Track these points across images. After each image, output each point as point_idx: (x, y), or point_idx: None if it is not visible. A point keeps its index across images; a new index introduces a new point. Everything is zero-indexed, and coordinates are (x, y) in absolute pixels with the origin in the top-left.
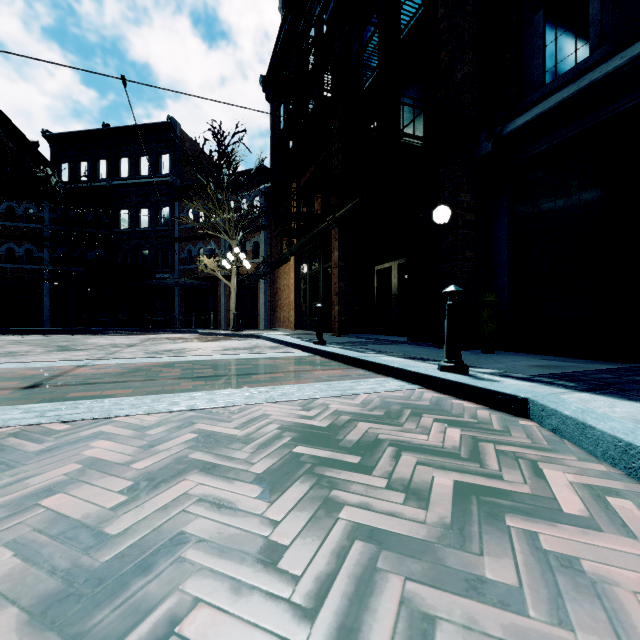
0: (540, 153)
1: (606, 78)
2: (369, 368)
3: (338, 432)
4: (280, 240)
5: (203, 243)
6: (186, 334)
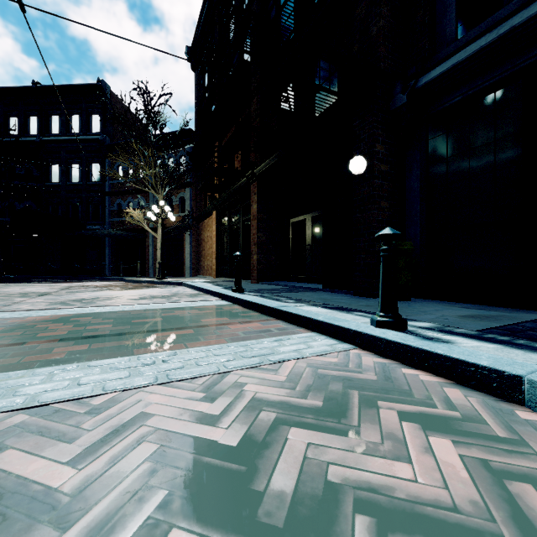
0: (454, 104)
1: (528, 22)
2: (290, 320)
3: (256, 462)
4: (204, 196)
5: (132, 197)
6: (113, 282)
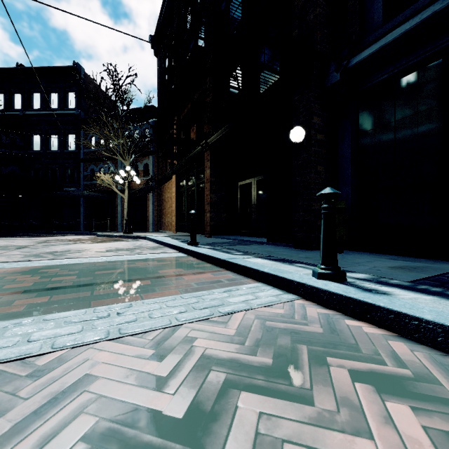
0: (382, 81)
1: (448, 8)
2: (239, 271)
3: (203, 441)
4: (165, 163)
5: (103, 164)
6: (86, 236)
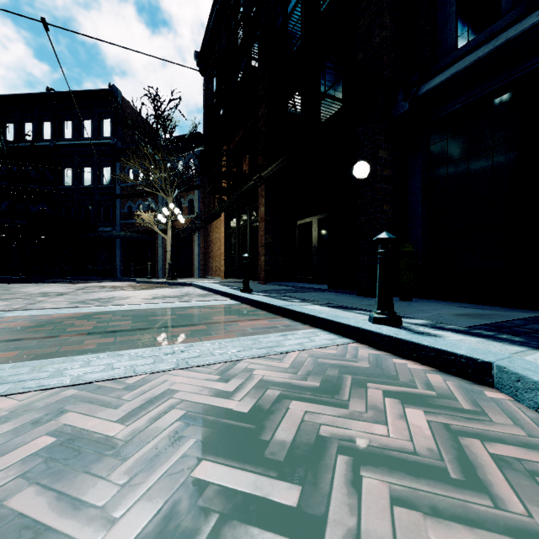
0: (454, 112)
1: (522, 35)
2: (295, 318)
3: (264, 423)
4: (212, 198)
5: (142, 200)
6: (124, 282)
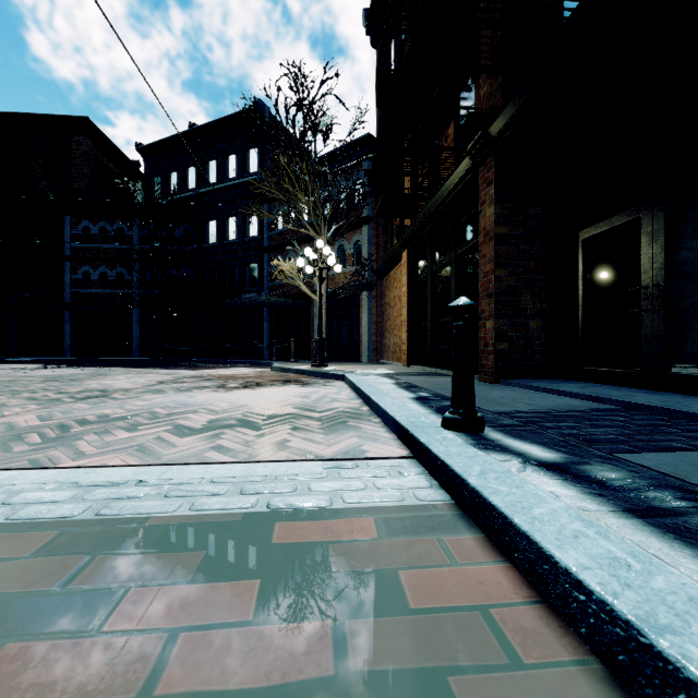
0: None
1: None
2: None
3: None
4: (390, 235)
5: (294, 251)
6: (258, 368)
